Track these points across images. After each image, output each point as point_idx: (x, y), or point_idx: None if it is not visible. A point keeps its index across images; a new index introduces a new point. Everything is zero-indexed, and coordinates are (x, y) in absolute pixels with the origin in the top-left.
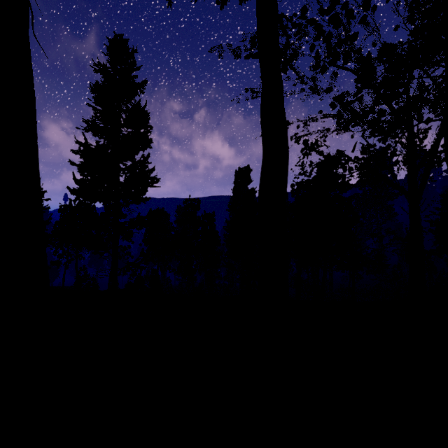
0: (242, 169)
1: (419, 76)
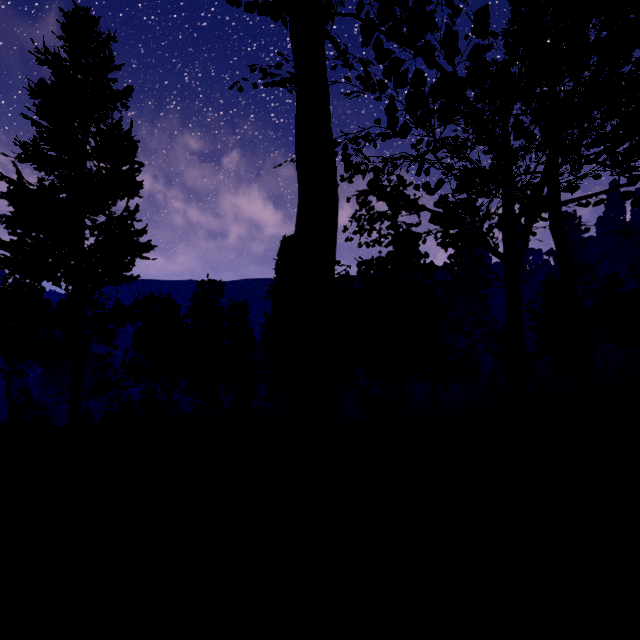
0: (288, 238)
1: (519, 74)
